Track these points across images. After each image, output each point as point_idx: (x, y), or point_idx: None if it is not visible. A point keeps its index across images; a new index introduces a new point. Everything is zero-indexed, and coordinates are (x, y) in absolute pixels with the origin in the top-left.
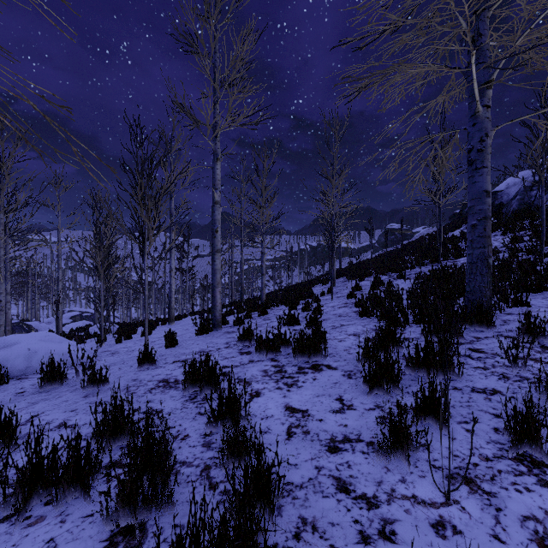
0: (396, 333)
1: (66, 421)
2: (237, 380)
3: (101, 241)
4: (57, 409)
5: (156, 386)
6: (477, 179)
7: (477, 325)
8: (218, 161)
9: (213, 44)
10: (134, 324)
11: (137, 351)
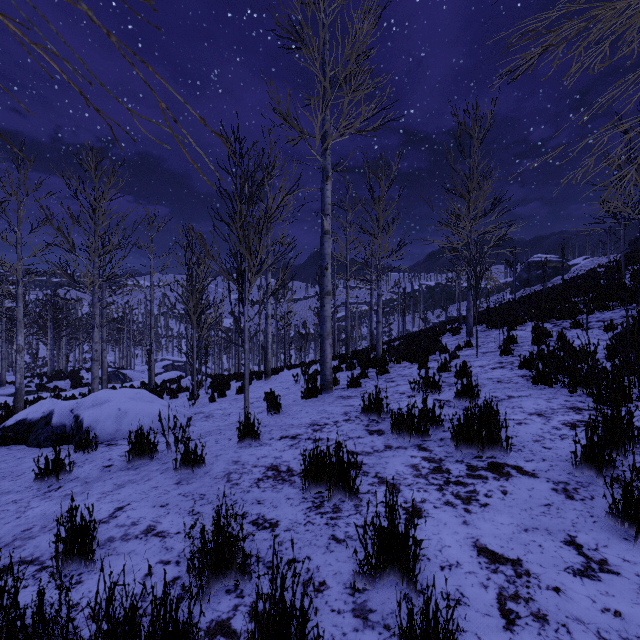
0: (631, 421)
1: (155, 524)
2: (377, 479)
3: (194, 284)
4: (145, 501)
5: (264, 476)
6: None
7: None
8: (328, 180)
9: (323, 32)
10: (227, 377)
11: (234, 416)
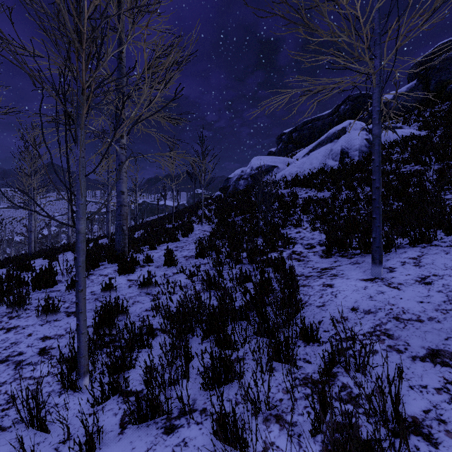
0: (52, 269)
1: None
2: None
3: None
4: None
5: None
6: (118, 185)
7: (115, 261)
8: None
9: None
10: None
11: None
